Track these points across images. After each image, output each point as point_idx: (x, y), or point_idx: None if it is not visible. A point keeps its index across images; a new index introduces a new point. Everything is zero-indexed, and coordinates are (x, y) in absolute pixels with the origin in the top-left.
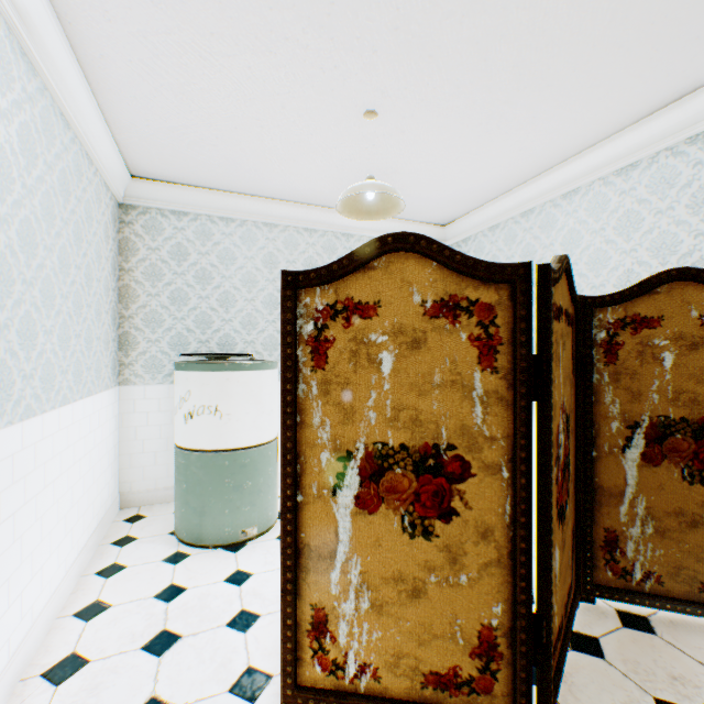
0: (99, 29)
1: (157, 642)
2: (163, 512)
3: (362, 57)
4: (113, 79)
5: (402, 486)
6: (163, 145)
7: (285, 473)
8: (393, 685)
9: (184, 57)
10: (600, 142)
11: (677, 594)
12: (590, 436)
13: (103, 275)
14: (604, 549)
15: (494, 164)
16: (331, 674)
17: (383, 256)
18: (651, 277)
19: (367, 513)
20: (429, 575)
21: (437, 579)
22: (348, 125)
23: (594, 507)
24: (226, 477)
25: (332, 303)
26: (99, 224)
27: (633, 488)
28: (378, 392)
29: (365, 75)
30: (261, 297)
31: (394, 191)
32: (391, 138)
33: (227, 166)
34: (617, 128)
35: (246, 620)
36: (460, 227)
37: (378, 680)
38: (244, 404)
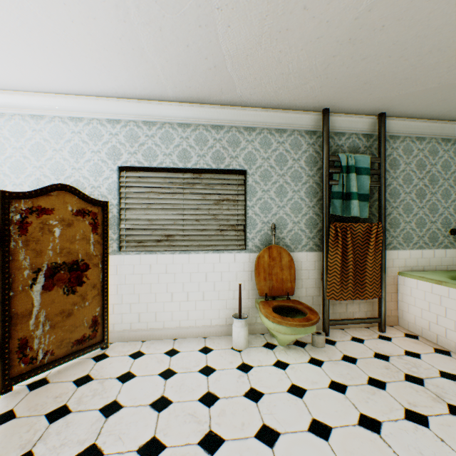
0: None
1: None
2: None
3: None
4: None
5: None
6: None
7: None
8: None
9: None
10: (21, 91)
11: (63, 355)
12: (10, 282)
13: None
14: (20, 352)
15: None
16: None
17: None
18: (49, 186)
19: None
20: None
21: None
22: None
23: (13, 328)
24: None
25: None
26: None
27: (39, 307)
28: None
29: None
30: None
31: None
32: None
33: None
34: (32, 89)
35: None
36: None
37: None
38: None
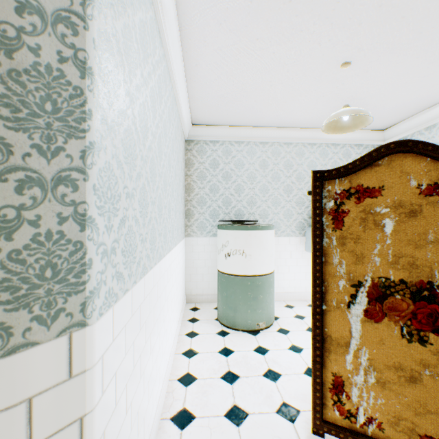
0: (199, 51)
1: (228, 376)
2: (207, 307)
3: (349, 30)
4: (198, 75)
5: (400, 307)
6: (212, 106)
7: (314, 291)
8: (393, 436)
9: (237, 56)
10: None
11: None
12: None
13: (182, 179)
14: None
15: (438, 81)
16: (346, 418)
17: (385, 157)
18: None
19: (373, 321)
20: (423, 369)
21: (430, 373)
22: (327, 75)
23: None
24: (248, 291)
25: (347, 188)
26: (181, 152)
27: None
28: (382, 244)
29: (349, 40)
30: (258, 186)
31: (366, 113)
32: (356, 77)
33: (243, 112)
34: None
35: (273, 375)
36: (397, 129)
37: (382, 430)
38: (258, 249)
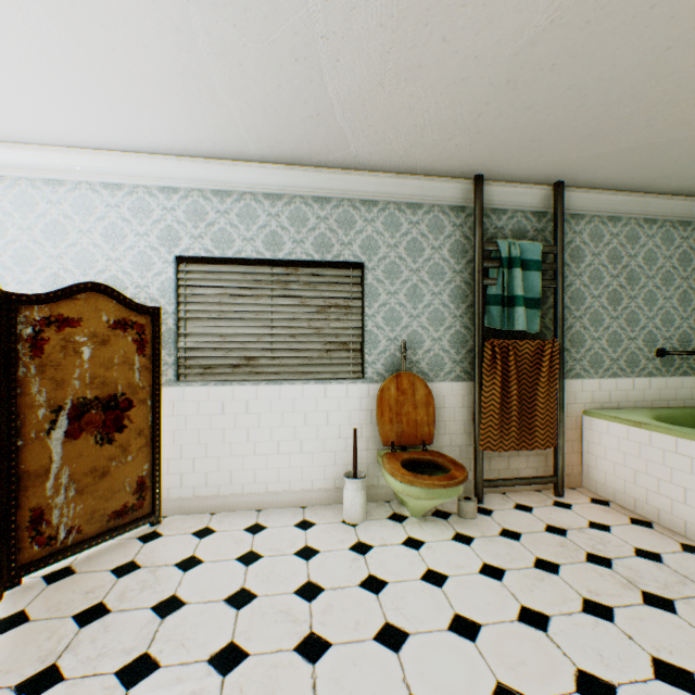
0: None
1: None
2: None
3: None
4: None
5: None
6: None
7: None
8: None
9: None
10: (30, 144)
11: (94, 533)
12: (18, 426)
13: None
14: (33, 528)
15: None
16: None
17: None
18: (75, 286)
19: None
20: None
21: None
22: None
23: (23, 493)
24: None
25: None
26: None
27: (60, 463)
28: None
29: None
30: None
31: None
32: None
33: None
34: (47, 142)
35: None
36: None
37: None
38: None
